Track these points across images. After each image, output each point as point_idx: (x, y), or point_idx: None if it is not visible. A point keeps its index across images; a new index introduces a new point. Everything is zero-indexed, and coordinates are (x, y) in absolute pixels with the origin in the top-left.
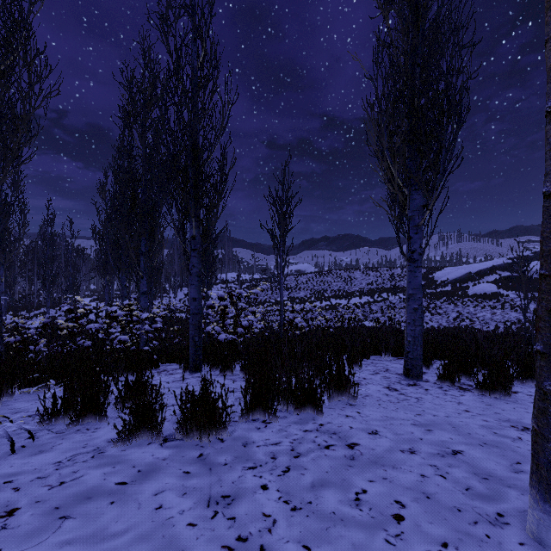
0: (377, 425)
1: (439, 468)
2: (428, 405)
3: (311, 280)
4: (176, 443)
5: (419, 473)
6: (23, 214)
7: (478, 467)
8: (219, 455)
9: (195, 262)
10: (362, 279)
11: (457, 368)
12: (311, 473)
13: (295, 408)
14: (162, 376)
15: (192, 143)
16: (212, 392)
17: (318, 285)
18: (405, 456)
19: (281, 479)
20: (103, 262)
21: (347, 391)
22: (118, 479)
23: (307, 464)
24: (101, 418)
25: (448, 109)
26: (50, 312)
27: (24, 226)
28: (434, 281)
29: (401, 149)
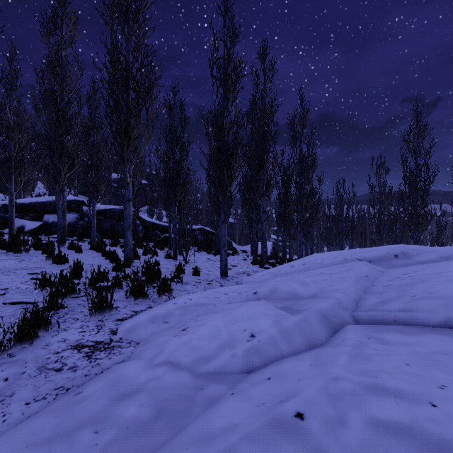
0: None
1: None
2: None
3: None
4: None
5: None
6: None
7: None
8: None
9: None
10: None
11: None
12: None
13: None
14: None
15: None
16: None
17: None
18: None
19: None
20: None
21: None
22: None
23: None
24: None
25: None
26: None
27: None
28: None
29: None
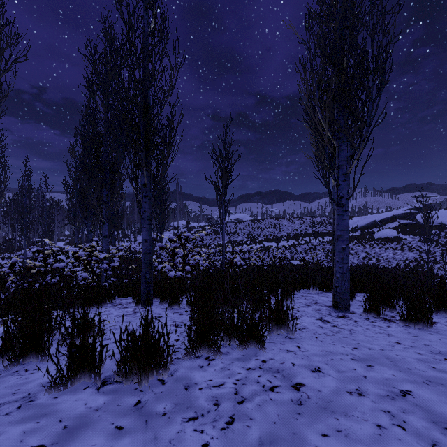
0: (318, 361)
1: (394, 415)
2: (361, 338)
3: (247, 226)
4: (113, 387)
5: (374, 422)
6: (4, 170)
7: (433, 412)
8: (159, 401)
9: (147, 207)
10: (289, 226)
11: (379, 301)
12: (257, 425)
13: (238, 344)
14: (116, 310)
15: (143, 98)
16: (153, 331)
17: (253, 231)
18: (354, 399)
19: (224, 434)
20: (73, 211)
21: (286, 325)
22: (37, 441)
23: (253, 412)
24: (42, 357)
25: (374, 68)
26: (29, 254)
27: (5, 181)
28: None
29: (331, 105)
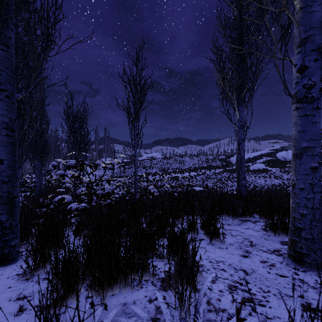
0: None
1: None
2: None
3: (159, 162)
4: None
5: None
6: None
7: None
8: None
9: (2, 108)
10: (190, 161)
11: None
12: None
13: None
14: None
15: None
16: None
17: (164, 165)
18: None
19: None
20: None
21: None
22: None
23: None
24: None
25: None
26: None
27: None
28: (230, 163)
29: None
